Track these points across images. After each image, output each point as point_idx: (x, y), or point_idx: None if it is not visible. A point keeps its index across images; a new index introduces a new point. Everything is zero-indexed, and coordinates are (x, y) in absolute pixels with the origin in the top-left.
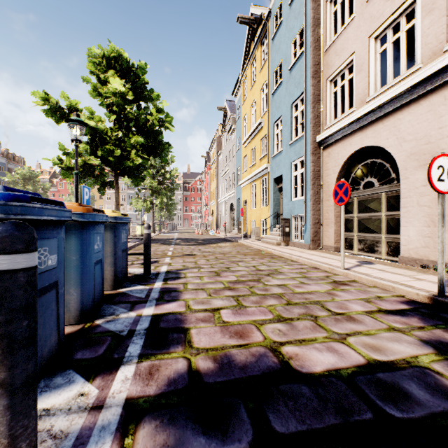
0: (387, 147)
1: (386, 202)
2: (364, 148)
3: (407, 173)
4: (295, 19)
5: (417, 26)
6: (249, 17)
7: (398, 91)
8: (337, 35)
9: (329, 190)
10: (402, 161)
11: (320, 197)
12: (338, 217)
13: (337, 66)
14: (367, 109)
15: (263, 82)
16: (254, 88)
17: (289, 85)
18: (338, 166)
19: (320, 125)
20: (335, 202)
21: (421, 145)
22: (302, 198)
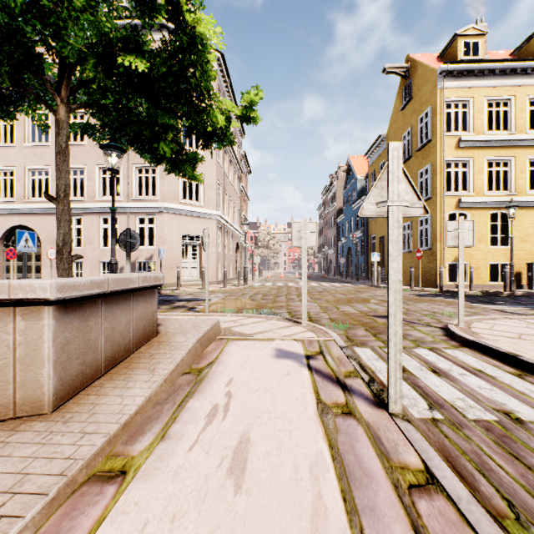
0: (36, 230)
1: (35, 257)
2: (22, 225)
3: (45, 245)
4: None
5: (50, 181)
6: None
7: (41, 207)
8: (1, 145)
9: None
10: (43, 239)
11: None
12: (2, 263)
13: (2, 166)
14: (25, 207)
15: None
16: None
17: None
18: (2, 230)
19: None
20: (8, 258)
21: (51, 235)
22: None
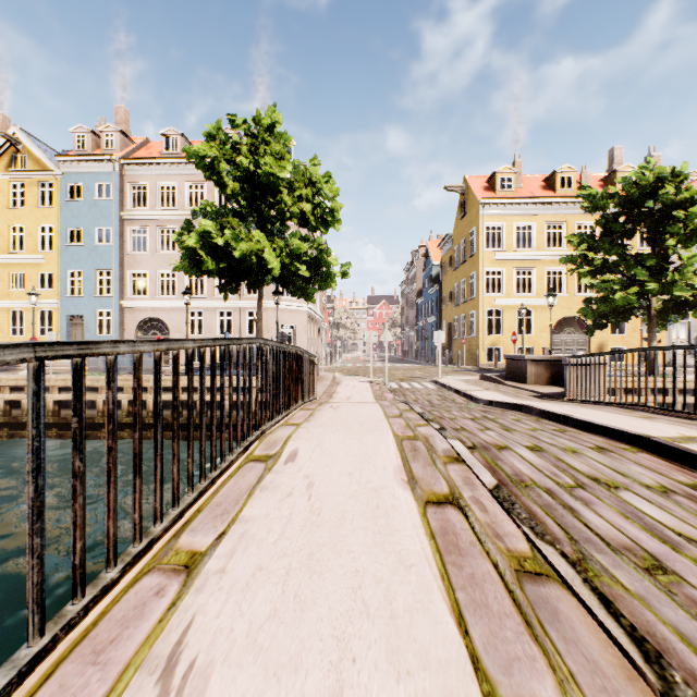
0: (166, 321)
1: None
2: (153, 317)
3: (173, 333)
4: (103, 217)
5: (177, 282)
6: (16, 138)
7: (171, 303)
8: (137, 253)
9: (131, 333)
10: (172, 328)
11: (124, 336)
12: None
13: (137, 269)
14: (158, 303)
15: (46, 222)
16: (21, 213)
17: (94, 255)
18: (138, 321)
19: (124, 295)
20: None
21: (178, 325)
22: (110, 335)
